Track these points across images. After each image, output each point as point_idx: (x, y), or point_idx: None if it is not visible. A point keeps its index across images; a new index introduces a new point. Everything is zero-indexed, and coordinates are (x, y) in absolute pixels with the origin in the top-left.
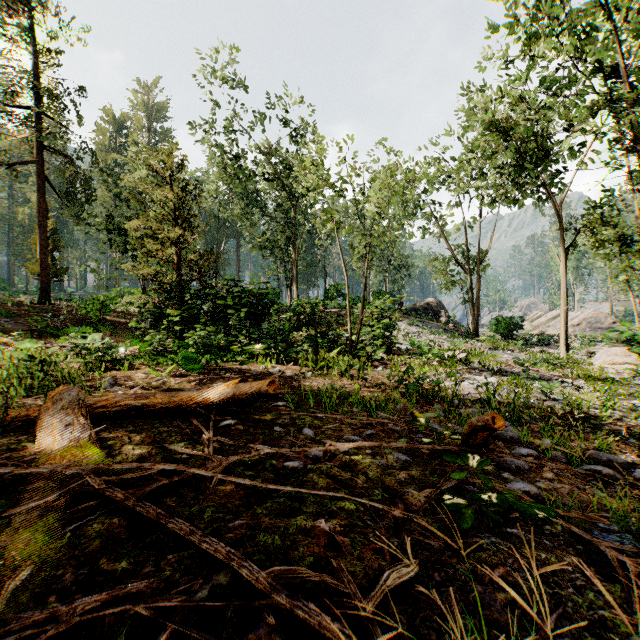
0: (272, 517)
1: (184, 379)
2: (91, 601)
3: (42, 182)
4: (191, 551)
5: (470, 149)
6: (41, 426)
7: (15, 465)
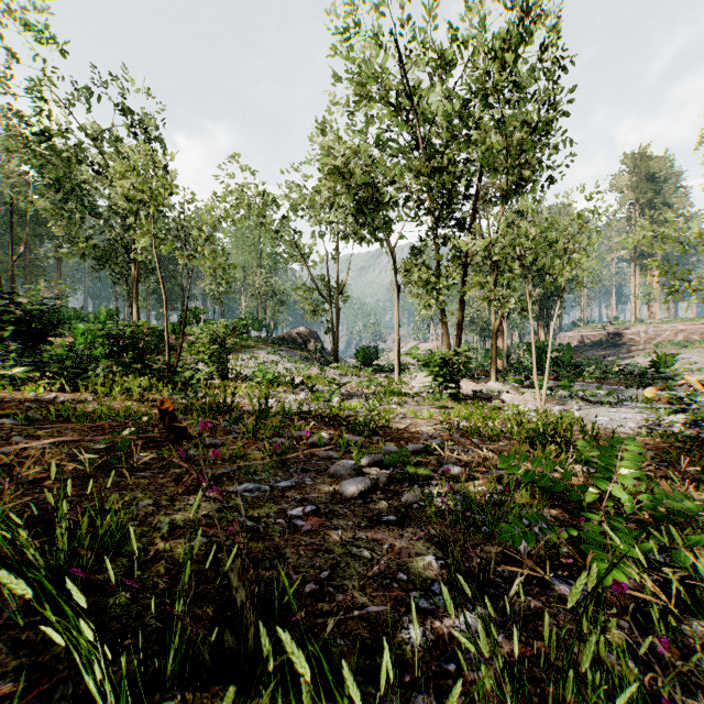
0: None
1: None
2: None
3: None
4: None
5: None
6: None
7: None
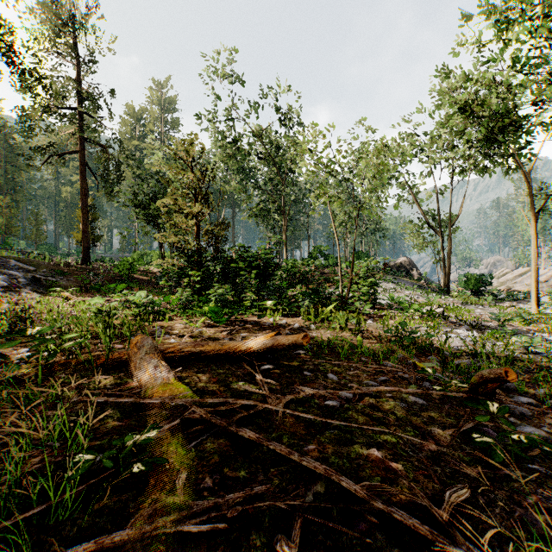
0: (334, 445)
1: (216, 329)
2: (235, 497)
3: (84, 167)
4: (286, 467)
5: (441, 124)
6: (132, 366)
7: (128, 396)
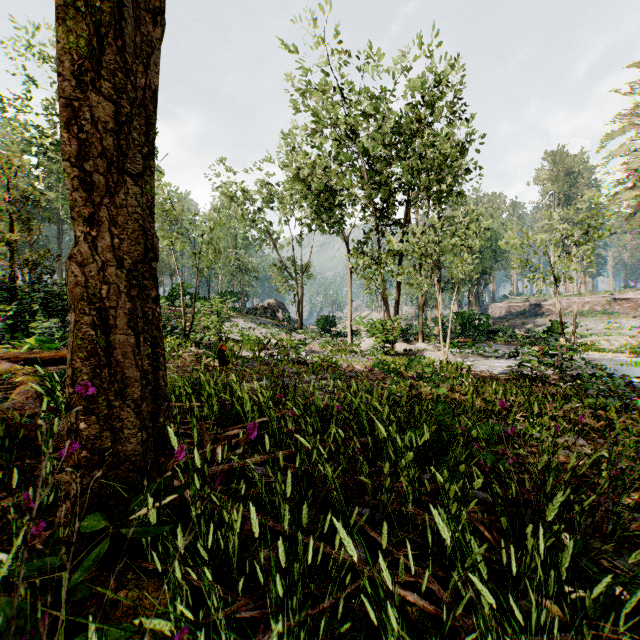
0: None
1: None
2: None
3: None
4: None
5: None
6: None
7: None
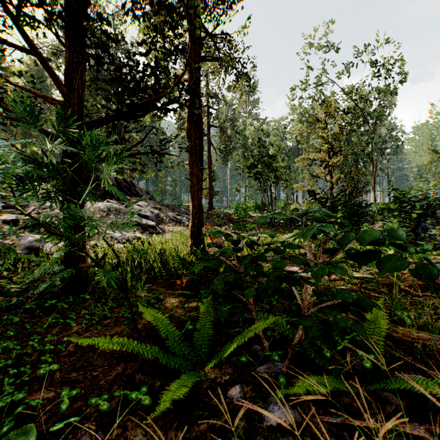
0: None
1: None
2: None
3: (209, 145)
4: None
5: None
6: None
7: None
